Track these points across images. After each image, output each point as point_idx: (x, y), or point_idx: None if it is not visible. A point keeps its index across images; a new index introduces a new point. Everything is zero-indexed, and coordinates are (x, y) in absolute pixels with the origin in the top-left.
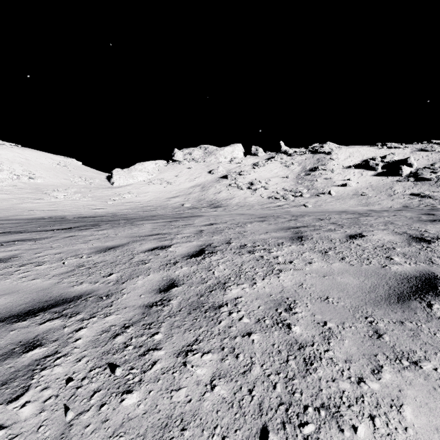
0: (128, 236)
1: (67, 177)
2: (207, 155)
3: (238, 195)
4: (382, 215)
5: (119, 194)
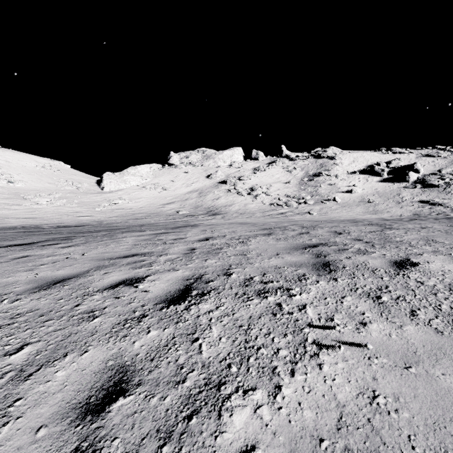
0: (95, 258)
1: (51, 181)
2: (206, 158)
3: (238, 201)
4: (408, 227)
5: (109, 199)
